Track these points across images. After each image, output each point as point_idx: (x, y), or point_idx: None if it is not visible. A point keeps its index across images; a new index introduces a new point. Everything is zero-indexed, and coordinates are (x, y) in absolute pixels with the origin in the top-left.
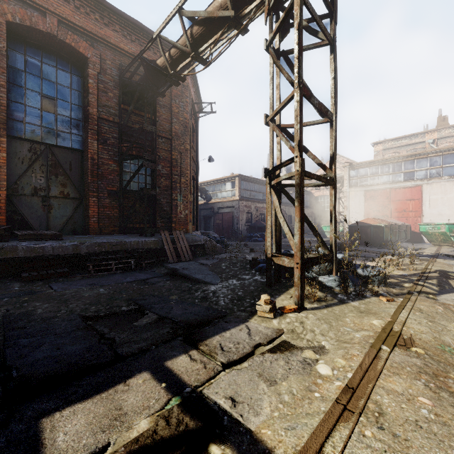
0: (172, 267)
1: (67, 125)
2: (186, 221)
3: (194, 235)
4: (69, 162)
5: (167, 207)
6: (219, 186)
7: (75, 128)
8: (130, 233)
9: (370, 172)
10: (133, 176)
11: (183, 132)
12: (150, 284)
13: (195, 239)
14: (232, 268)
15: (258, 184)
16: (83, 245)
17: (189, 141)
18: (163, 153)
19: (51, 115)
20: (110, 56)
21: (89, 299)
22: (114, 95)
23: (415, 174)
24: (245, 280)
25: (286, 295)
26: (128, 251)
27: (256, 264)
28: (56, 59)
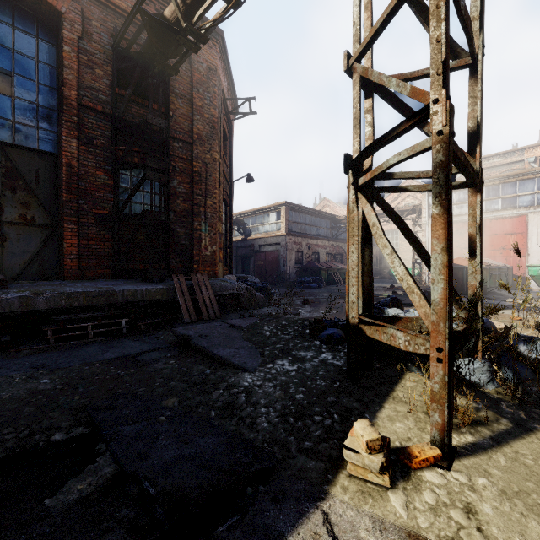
0: (182, 332)
1: (30, 114)
2: (214, 261)
3: (223, 281)
4: (35, 171)
5: (185, 240)
6: (261, 217)
7: (44, 121)
8: (130, 278)
9: (457, 198)
10: (131, 192)
11: (209, 134)
12: (140, 364)
13: (225, 286)
14: (280, 335)
15: (310, 215)
16: (39, 298)
17: (217, 148)
18: (180, 163)
19: (4, 98)
20: (98, 15)
21: (1, 408)
22: (105, 73)
23: (517, 201)
24: (304, 362)
25: (395, 404)
26: (119, 305)
27: (320, 329)
28: (12, 13)
